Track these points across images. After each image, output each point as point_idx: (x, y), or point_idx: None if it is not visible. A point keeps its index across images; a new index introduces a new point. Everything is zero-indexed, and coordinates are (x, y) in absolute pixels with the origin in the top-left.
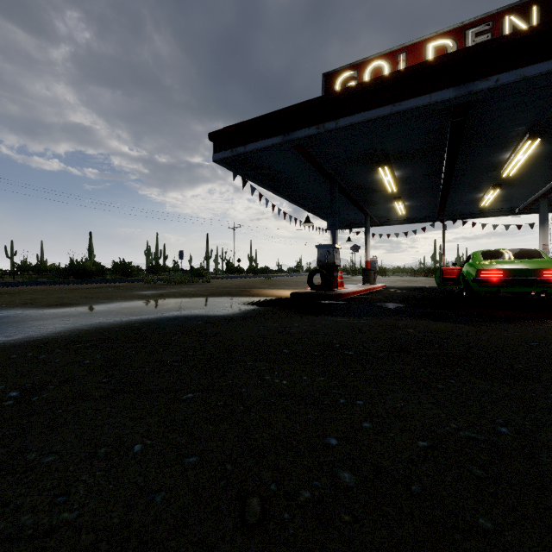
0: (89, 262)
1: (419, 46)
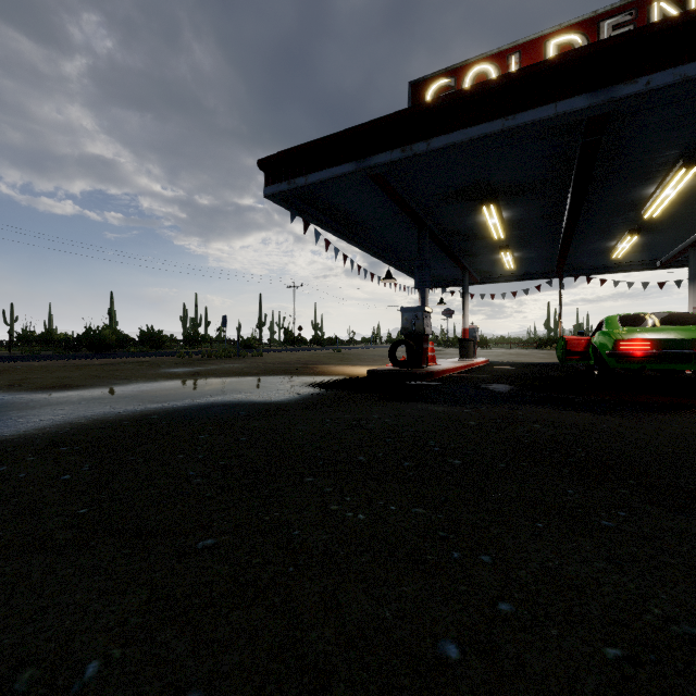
0: (107, 330)
1: (537, 43)
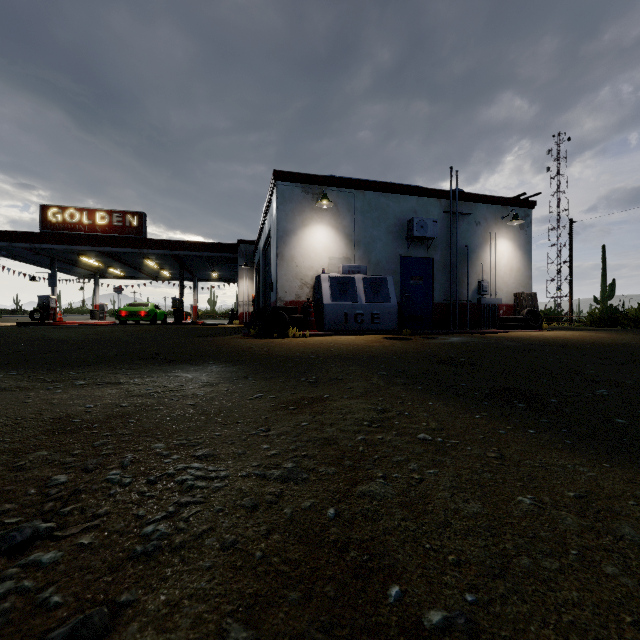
0: None
1: (94, 211)
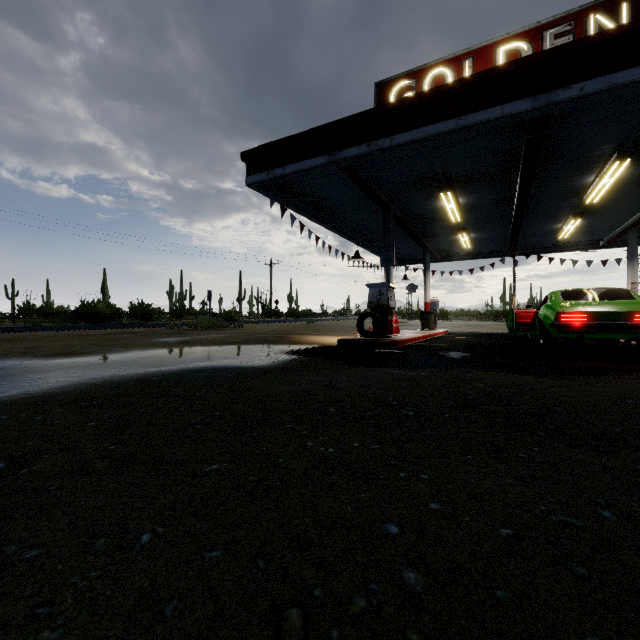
0: (102, 304)
1: (488, 50)
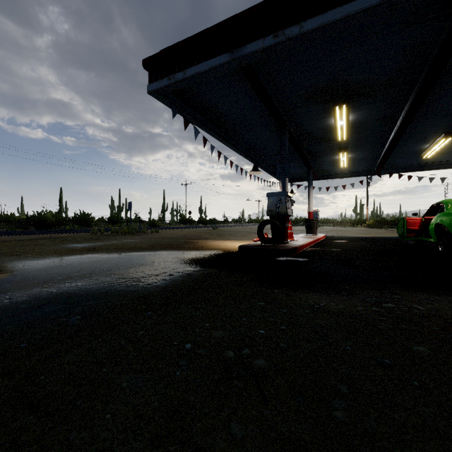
0: (50, 213)
1: None
